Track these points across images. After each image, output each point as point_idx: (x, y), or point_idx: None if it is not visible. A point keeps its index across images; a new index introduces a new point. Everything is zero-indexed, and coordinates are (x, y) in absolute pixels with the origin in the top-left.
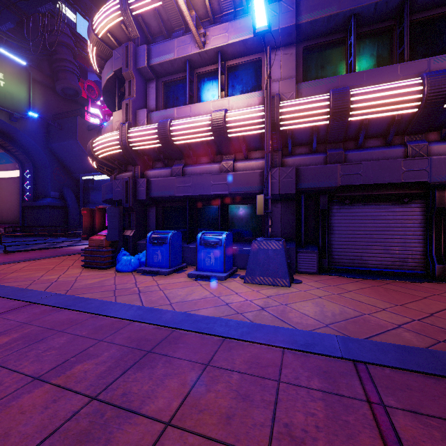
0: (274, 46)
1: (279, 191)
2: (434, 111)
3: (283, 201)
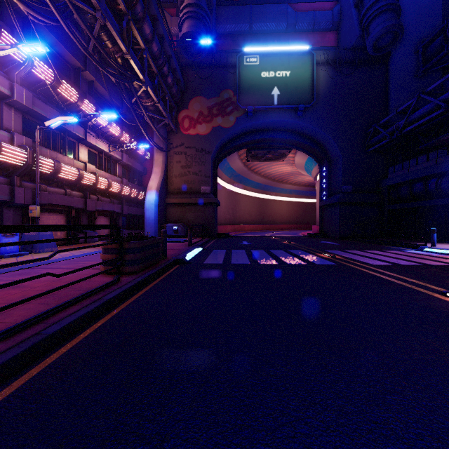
0: (11, 105)
1: (25, 202)
2: (79, 182)
3: (15, 207)
